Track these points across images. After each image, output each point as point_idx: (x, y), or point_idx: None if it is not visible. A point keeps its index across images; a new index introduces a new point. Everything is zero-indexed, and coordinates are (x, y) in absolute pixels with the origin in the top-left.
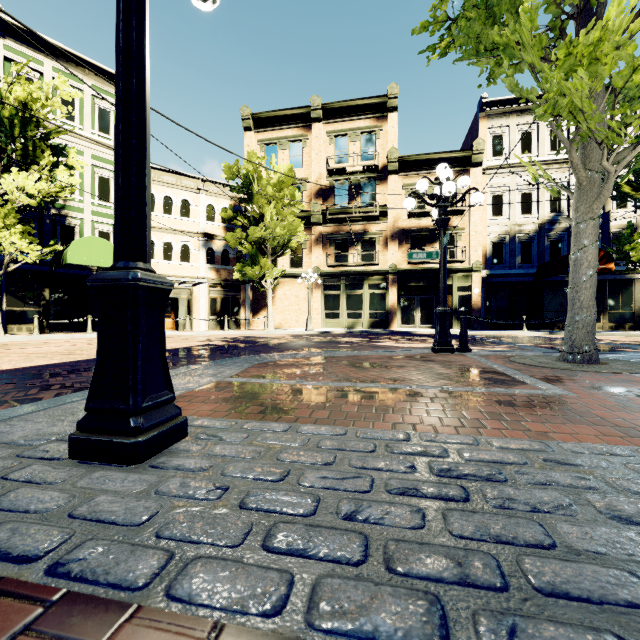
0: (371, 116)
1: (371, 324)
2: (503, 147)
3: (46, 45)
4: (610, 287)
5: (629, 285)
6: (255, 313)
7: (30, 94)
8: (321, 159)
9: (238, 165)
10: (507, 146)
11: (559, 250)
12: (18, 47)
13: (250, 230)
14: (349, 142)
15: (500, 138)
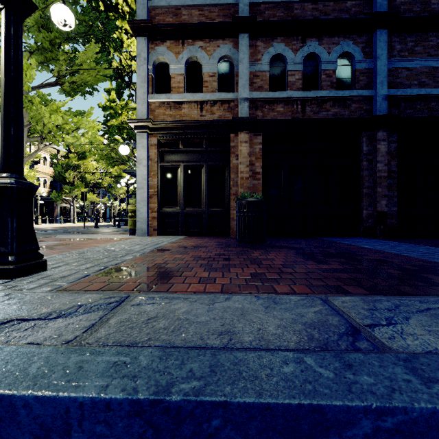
0: None
1: None
2: None
3: None
4: None
5: None
6: None
7: None
8: None
9: None
10: None
11: None
12: None
13: None
14: None
15: None
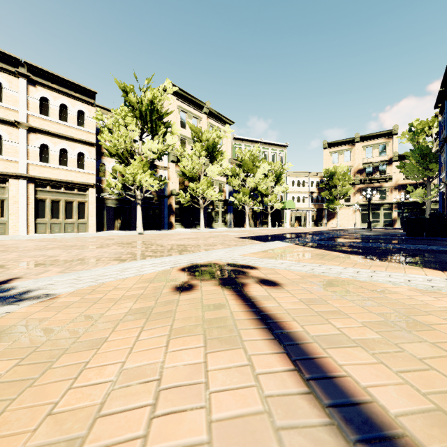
0: (384, 138)
1: (384, 225)
2: None
3: (270, 144)
4: None
5: None
6: (328, 221)
7: (282, 167)
8: (359, 157)
9: (328, 170)
10: None
11: None
12: (264, 147)
13: (333, 192)
14: (373, 149)
15: None
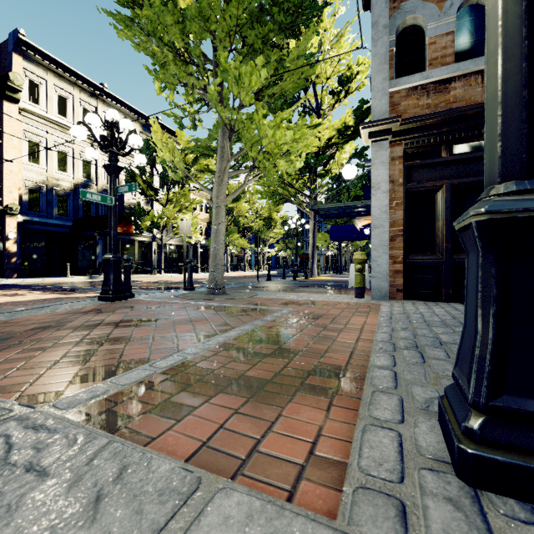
0: None
1: None
2: (41, 97)
3: None
4: (122, 244)
5: (132, 244)
6: None
7: None
8: None
9: None
10: (45, 99)
11: (90, 210)
12: None
13: None
14: None
15: (37, 86)
